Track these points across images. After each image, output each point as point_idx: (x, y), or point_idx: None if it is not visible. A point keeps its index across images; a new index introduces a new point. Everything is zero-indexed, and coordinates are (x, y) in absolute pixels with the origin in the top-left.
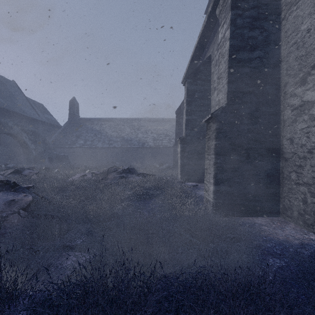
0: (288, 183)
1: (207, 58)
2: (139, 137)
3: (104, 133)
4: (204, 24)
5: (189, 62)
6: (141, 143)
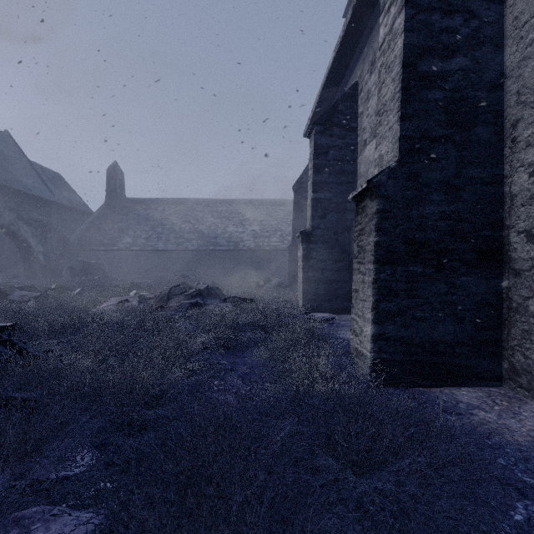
0: (522, 320)
1: (352, 88)
2: (229, 232)
3: (168, 225)
4: (345, 25)
5: (317, 97)
6: (234, 243)
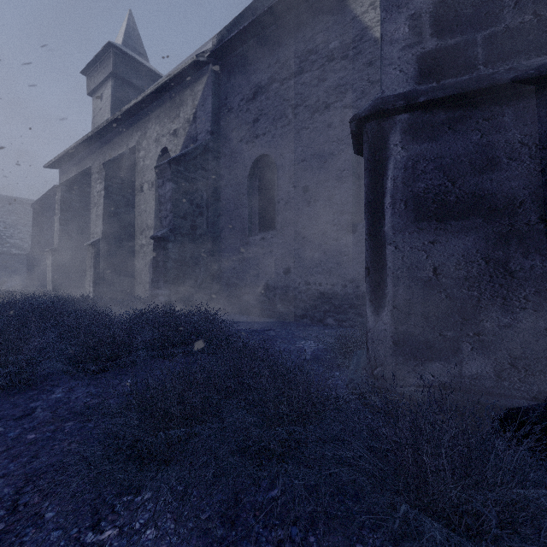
0: (138, 284)
1: (87, 169)
2: None
3: None
4: (83, 139)
5: (60, 154)
6: None
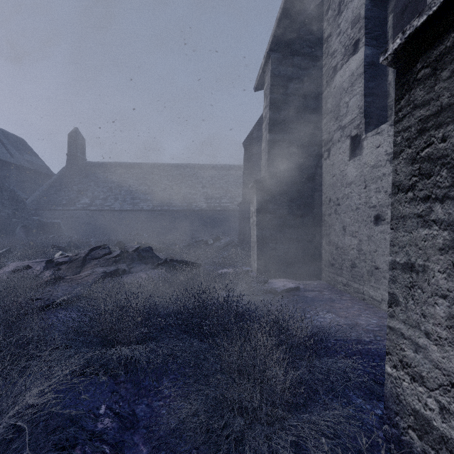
0: None
1: (315, 8)
2: (183, 194)
3: (125, 187)
4: None
5: (271, 37)
6: (187, 204)
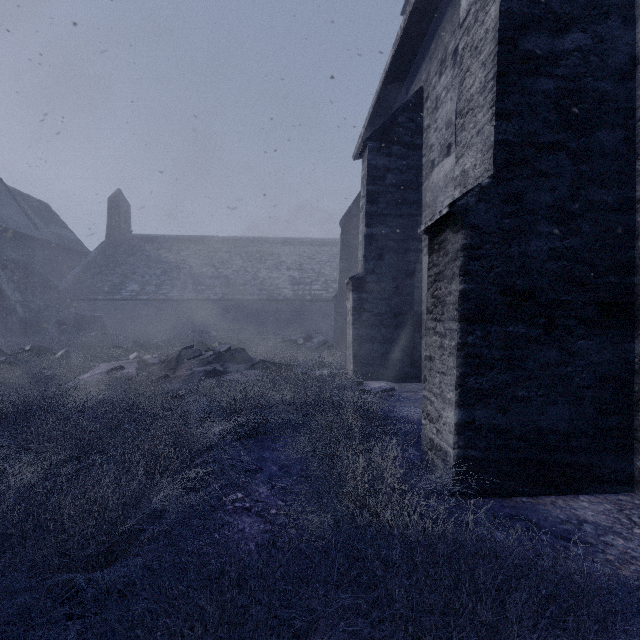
0: None
1: (415, 94)
2: (262, 278)
3: (185, 269)
4: (407, 13)
5: (371, 108)
6: (267, 291)
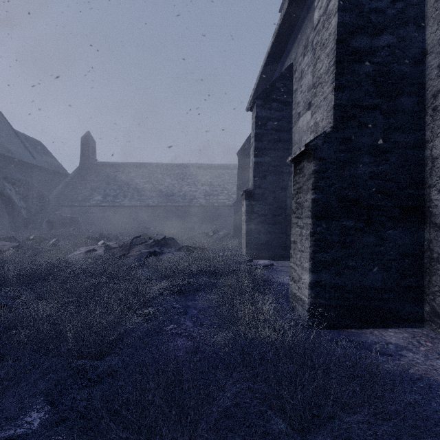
0: None
1: (287, 68)
2: (184, 191)
3: (132, 185)
4: (282, 14)
5: (258, 77)
6: (188, 200)
